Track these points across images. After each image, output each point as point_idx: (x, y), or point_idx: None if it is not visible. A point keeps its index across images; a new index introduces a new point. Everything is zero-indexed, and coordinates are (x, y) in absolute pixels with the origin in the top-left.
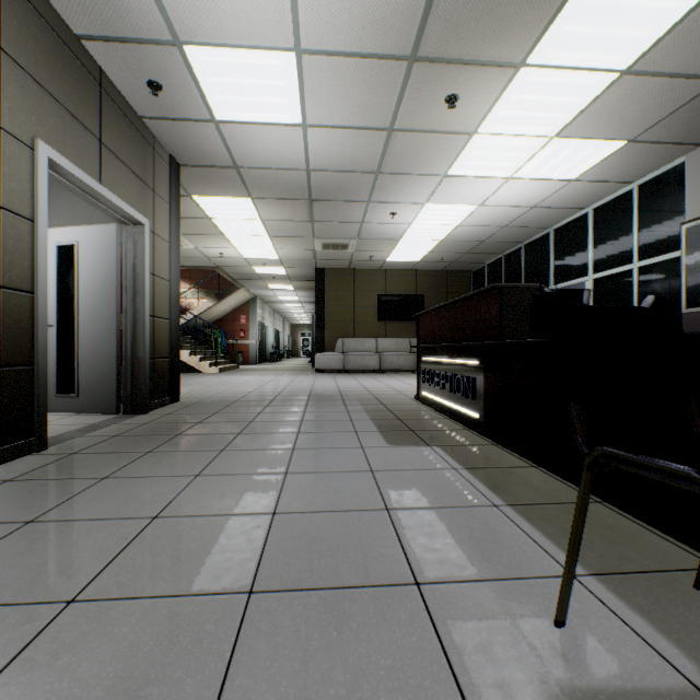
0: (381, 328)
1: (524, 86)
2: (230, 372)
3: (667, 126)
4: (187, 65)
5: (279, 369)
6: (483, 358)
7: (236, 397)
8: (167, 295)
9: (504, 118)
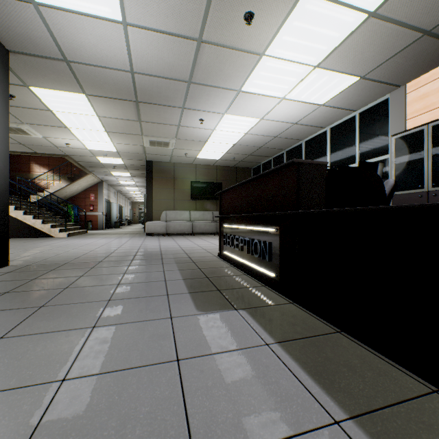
0: (193, 204)
1: (303, 14)
2: (78, 236)
3: (386, 68)
4: None
5: (119, 233)
6: (279, 226)
7: (68, 259)
8: None
9: (286, 43)
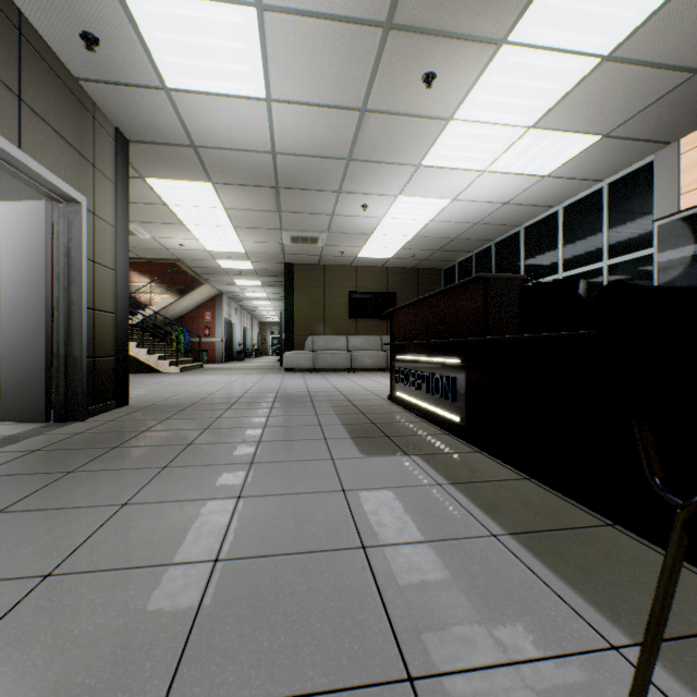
0: (352, 326)
1: (504, 68)
2: (192, 371)
3: (641, 121)
4: (128, 14)
5: (246, 368)
6: (465, 356)
7: (194, 400)
8: (112, 286)
9: (482, 103)
